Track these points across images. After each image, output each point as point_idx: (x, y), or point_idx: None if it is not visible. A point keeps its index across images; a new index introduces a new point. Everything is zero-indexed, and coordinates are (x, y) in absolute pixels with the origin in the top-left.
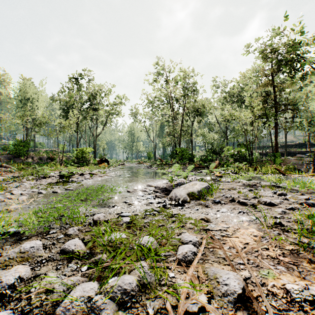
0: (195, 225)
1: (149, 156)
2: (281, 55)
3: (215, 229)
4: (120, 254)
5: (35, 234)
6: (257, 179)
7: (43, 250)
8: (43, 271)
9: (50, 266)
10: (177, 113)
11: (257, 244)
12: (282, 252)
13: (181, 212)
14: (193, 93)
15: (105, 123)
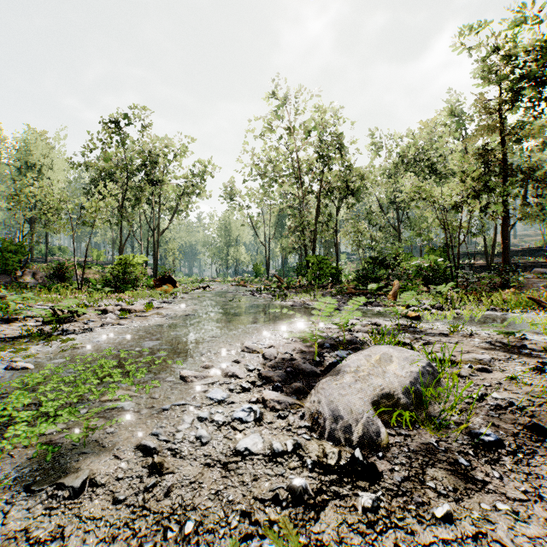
0: None
1: (258, 271)
2: (523, 66)
3: None
4: None
5: None
6: (507, 327)
7: None
8: None
9: None
10: (310, 192)
11: None
12: None
13: None
14: (340, 153)
15: (175, 211)
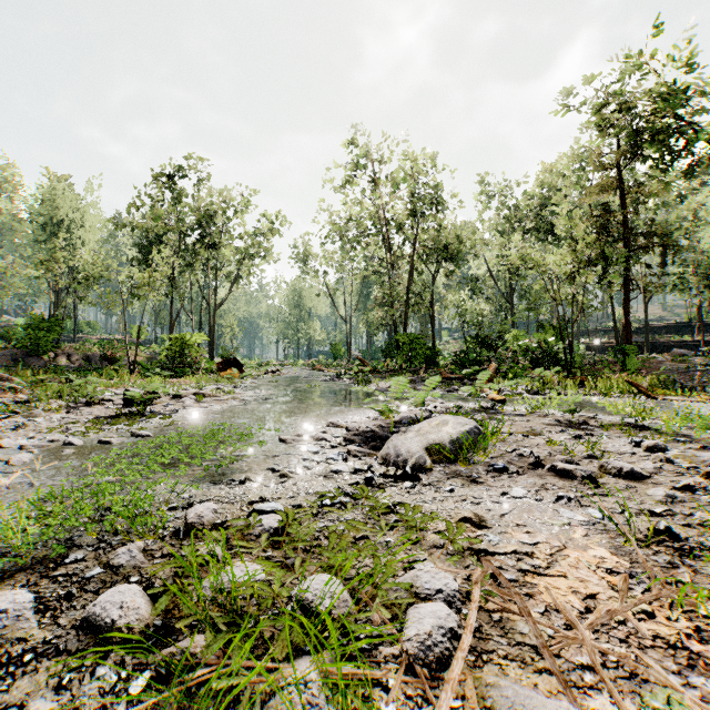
0: (450, 540)
1: (337, 352)
2: (640, 120)
3: (501, 549)
4: (242, 637)
5: (27, 565)
6: (589, 409)
7: (37, 616)
8: (17, 694)
9: (44, 673)
10: (400, 256)
11: (622, 600)
12: (693, 627)
13: (411, 499)
14: (436, 209)
15: (236, 278)
